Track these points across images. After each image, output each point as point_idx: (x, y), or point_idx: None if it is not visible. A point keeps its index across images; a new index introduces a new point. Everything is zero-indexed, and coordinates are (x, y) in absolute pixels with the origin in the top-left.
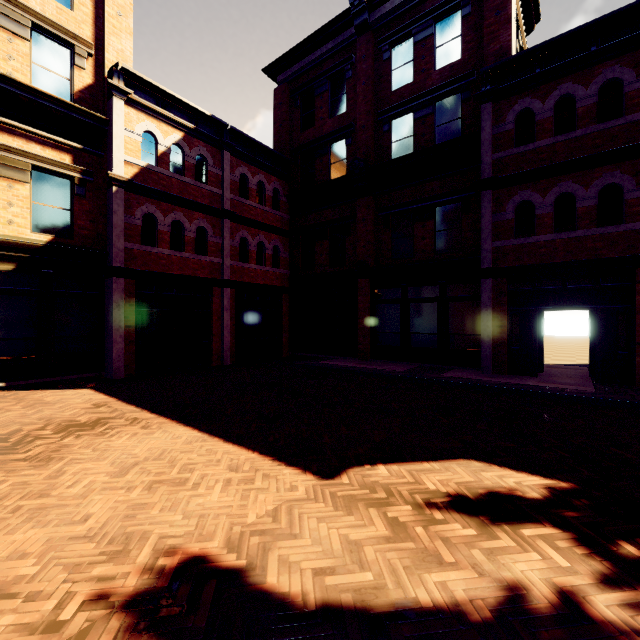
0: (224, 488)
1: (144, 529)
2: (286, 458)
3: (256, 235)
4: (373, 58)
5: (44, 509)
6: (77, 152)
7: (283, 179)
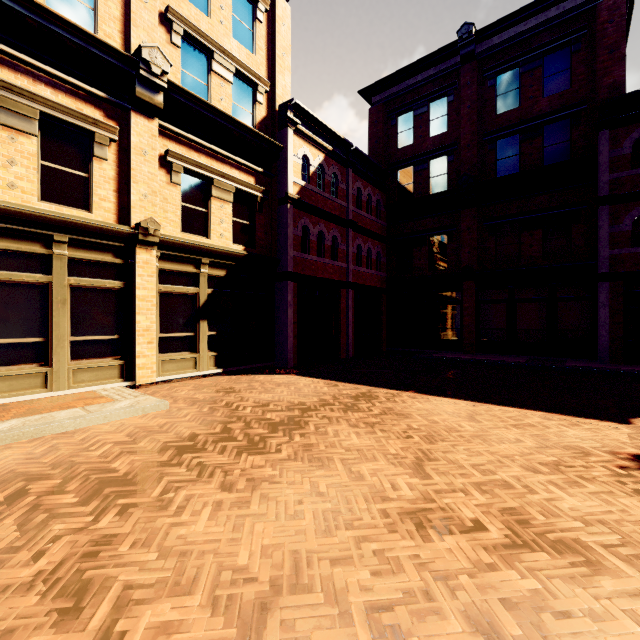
0: (568, 428)
1: (570, 444)
2: (570, 414)
3: (366, 242)
4: (477, 84)
5: (478, 436)
6: (257, 175)
7: (382, 191)
